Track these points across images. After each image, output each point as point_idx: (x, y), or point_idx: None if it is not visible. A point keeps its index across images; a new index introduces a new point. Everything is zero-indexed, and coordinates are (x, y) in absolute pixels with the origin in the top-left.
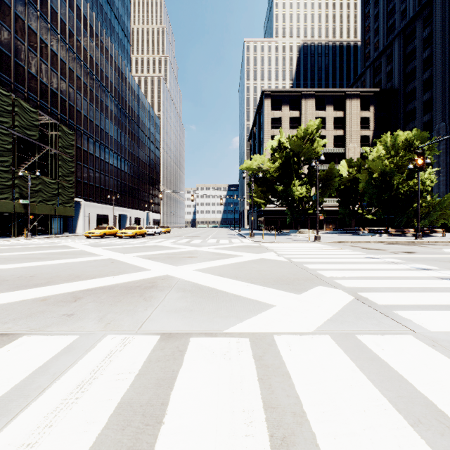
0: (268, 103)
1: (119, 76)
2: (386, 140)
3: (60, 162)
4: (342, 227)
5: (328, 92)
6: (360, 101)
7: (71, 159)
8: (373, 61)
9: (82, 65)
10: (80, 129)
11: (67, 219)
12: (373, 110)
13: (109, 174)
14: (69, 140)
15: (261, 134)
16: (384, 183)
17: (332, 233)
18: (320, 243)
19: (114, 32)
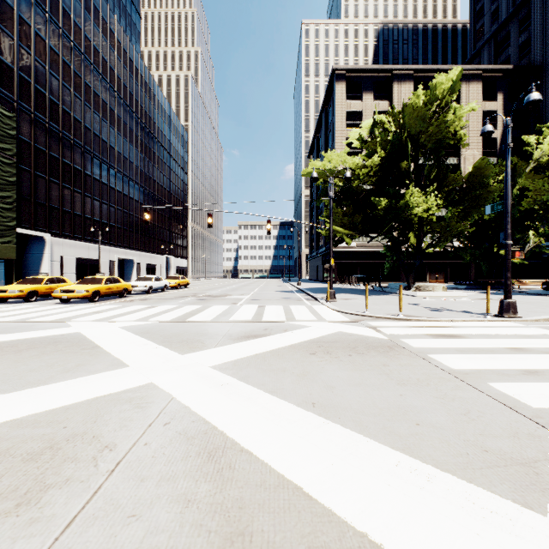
0: (341, 88)
1: (119, 54)
2: None
3: None
4: (454, 278)
5: (433, 71)
6: (482, 86)
7: (8, 161)
8: (495, 32)
9: (48, 18)
10: (43, 121)
11: (24, 264)
12: (501, 98)
13: (101, 198)
14: (3, 127)
15: (330, 140)
16: None
17: (455, 287)
18: (528, 323)
19: None
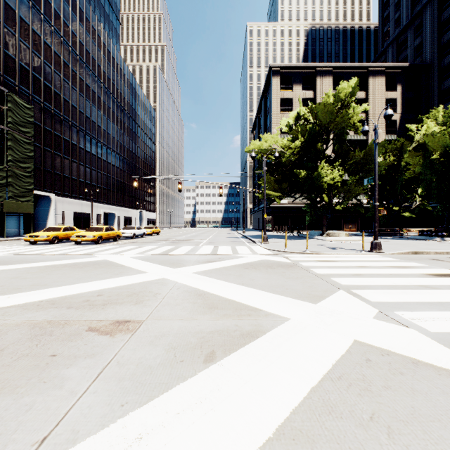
0: (276, 81)
1: (104, 54)
2: (436, 114)
3: (9, 143)
4: (363, 227)
5: (347, 68)
6: (385, 79)
7: (28, 141)
8: (397, 36)
9: (53, 30)
10: (50, 109)
11: (35, 217)
12: (400, 89)
13: (91, 166)
14: (25, 116)
15: (268, 120)
16: (448, 166)
17: (361, 234)
18: (385, 255)
19: (99, 4)
